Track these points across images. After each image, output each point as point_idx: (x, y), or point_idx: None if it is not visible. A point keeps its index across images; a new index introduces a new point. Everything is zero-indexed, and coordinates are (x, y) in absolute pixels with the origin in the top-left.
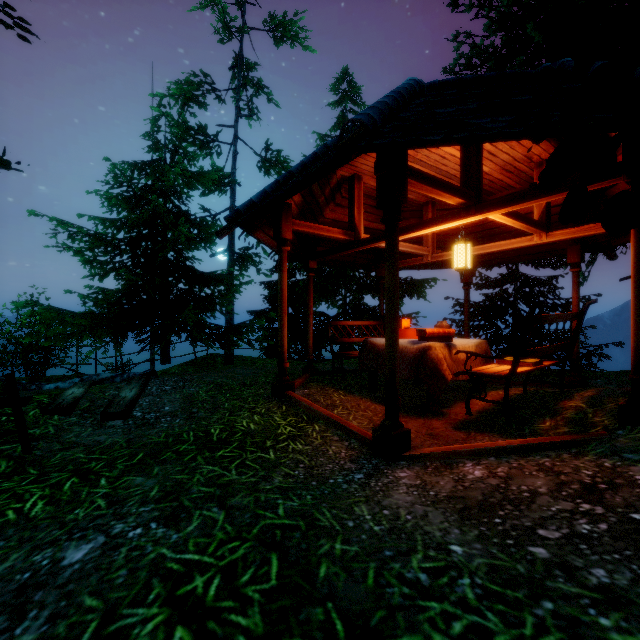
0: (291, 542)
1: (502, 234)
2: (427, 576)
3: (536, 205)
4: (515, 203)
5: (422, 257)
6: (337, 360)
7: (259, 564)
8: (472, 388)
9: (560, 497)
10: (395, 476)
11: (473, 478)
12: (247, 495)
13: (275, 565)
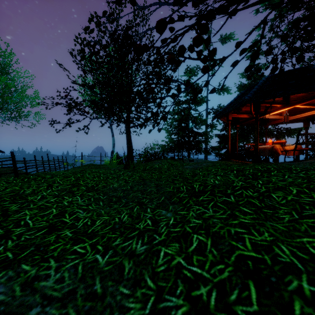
0: None
1: None
2: None
3: None
4: (296, 104)
5: (282, 119)
6: None
7: None
8: (285, 154)
9: None
10: None
11: None
12: None
13: None
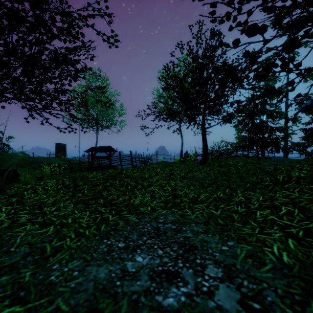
0: None
1: None
2: None
3: None
4: None
5: None
6: None
7: None
8: None
9: None
10: None
11: None
12: None
13: None
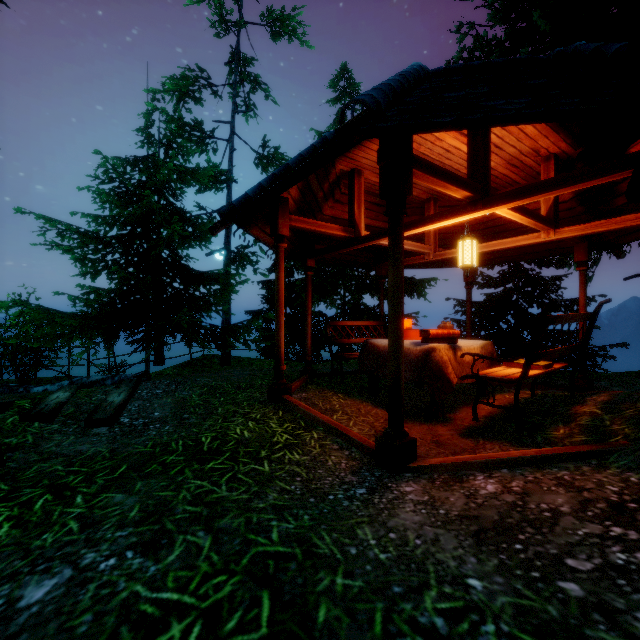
0: (285, 576)
1: (506, 232)
2: (444, 621)
3: (543, 201)
4: (526, 196)
5: (424, 255)
6: (336, 361)
7: (248, 605)
8: (479, 392)
9: (586, 518)
10: (400, 491)
11: (486, 494)
12: (237, 515)
13: (266, 607)
